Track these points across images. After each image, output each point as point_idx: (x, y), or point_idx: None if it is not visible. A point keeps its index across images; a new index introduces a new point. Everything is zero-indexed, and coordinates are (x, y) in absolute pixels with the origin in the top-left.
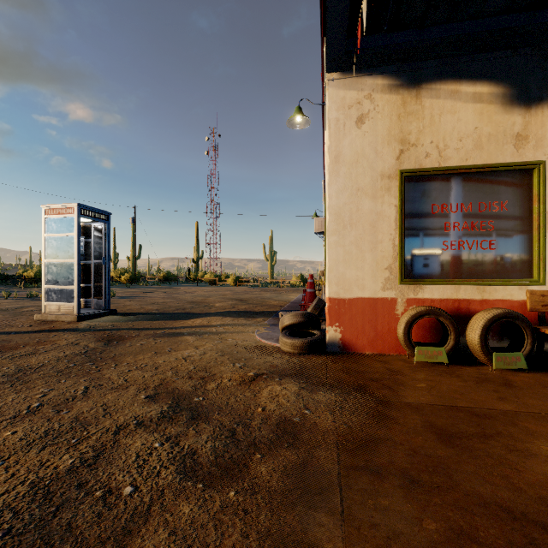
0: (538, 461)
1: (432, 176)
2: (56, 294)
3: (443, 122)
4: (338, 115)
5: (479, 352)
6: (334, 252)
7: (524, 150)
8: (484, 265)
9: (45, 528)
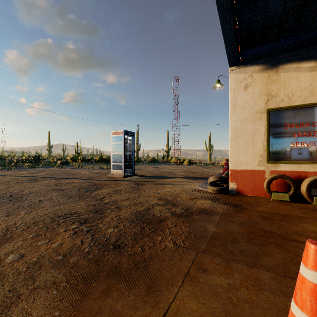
0: (297, 227)
1: (285, 110)
2: (115, 166)
3: (291, 83)
4: (235, 86)
5: (306, 196)
6: (233, 148)
7: None
8: (316, 154)
9: (143, 217)
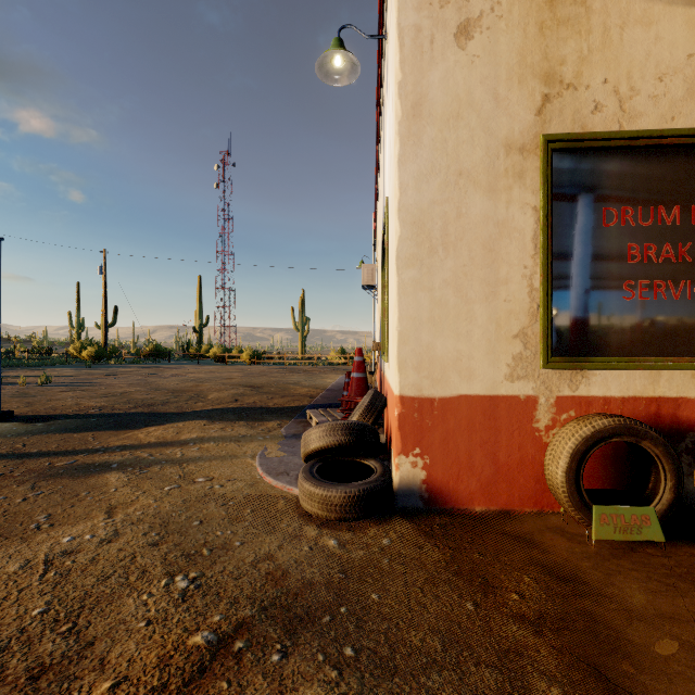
0: None
1: (604, 152)
2: None
3: (627, 41)
4: (420, 18)
5: None
6: (411, 301)
7: None
8: None
9: None
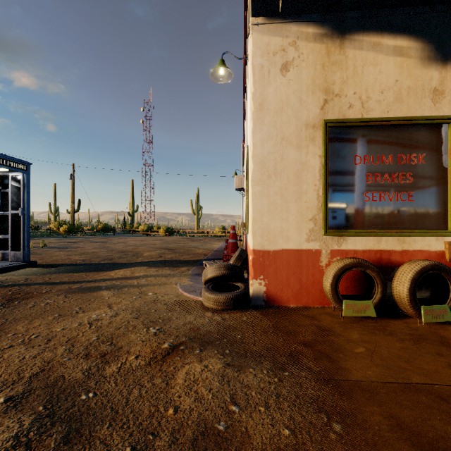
0: None
1: (355, 128)
2: None
3: (365, 73)
4: (263, 61)
5: (408, 305)
6: (258, 202)
7: (441, 104)
8: (403, 216)
9: None
